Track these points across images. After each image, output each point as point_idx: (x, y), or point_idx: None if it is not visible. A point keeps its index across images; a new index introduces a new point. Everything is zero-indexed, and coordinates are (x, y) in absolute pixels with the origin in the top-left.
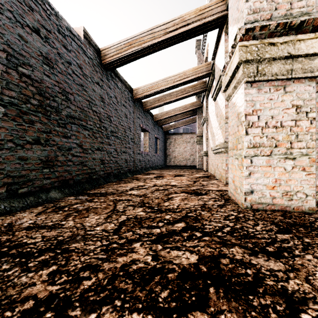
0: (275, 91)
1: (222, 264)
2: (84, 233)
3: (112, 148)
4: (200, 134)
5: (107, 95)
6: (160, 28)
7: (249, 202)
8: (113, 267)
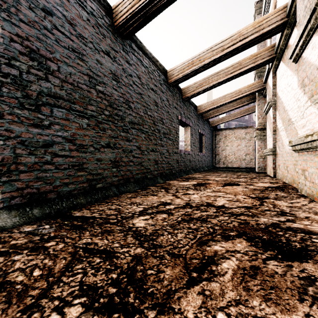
0: None
1: None
2: None
3: (133, 145)
4: (262, 126)
5: (124, 72)
6: None
7: None
8: None
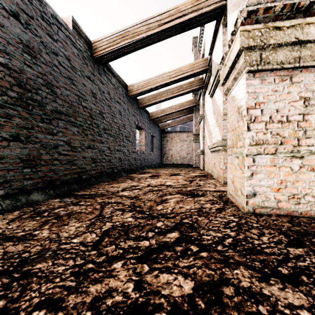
0: (280, 81)
1: (226, 295)
2: (56, 247)
3: (105, 146)
4: (197, 132)
5: (99, 90)
6: (155, 19)
7: (251, 206)
8: (80, 302)
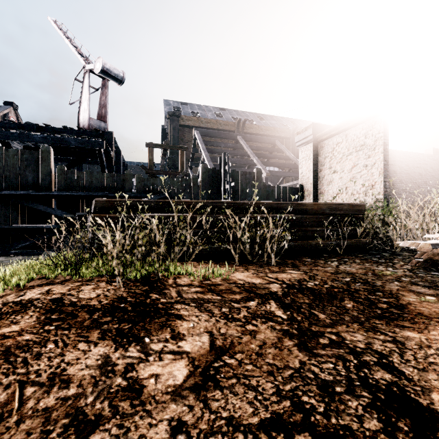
0: None
1: None
2: None
3: None
4: None
5: None
6: None
7: None
8: None
